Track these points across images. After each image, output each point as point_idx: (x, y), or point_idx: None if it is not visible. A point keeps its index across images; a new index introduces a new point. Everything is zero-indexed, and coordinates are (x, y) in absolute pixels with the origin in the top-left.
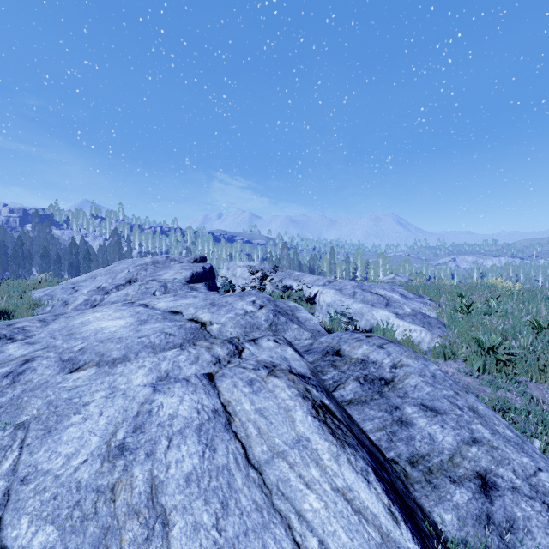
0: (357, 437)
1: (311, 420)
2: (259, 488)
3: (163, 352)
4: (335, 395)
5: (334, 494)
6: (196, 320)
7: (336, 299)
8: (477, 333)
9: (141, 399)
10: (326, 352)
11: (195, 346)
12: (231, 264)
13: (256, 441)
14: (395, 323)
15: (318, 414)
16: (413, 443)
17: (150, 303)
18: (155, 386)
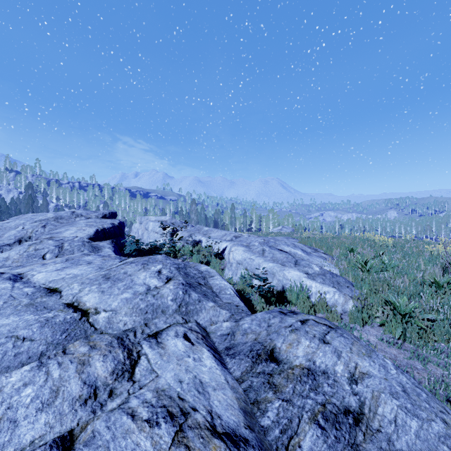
0: None
1: None
2: None
3: (5, 373)
4: None
5: None
6: (75, 306)
7: (246, 257)
8: (386, 294)
9: None
10: (256, 356)
11: (62, 358)
12: (143, 218)
13: None
14: (308, 284)
15: None
16: None
17: (27, 273)
18: None
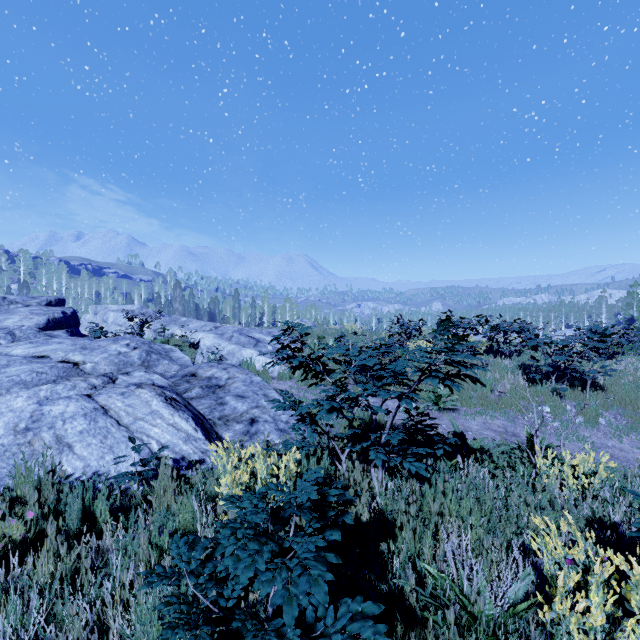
0: (189, 409)
1: (162, 404)
2: (126, 432)
3: (36, 387)
4: (184, 396)
5: (167, 426)
6: (67, 361)
7: (215, 343)
8: None
9: (31, 410)
10: (185, 375)
11: (70, 381)
12: (100, 308)
13: (126, 417)
14: (257, 359)
15: (167, 401)
16: (224, 411)
17: (1, 351)
18: (40, 403)
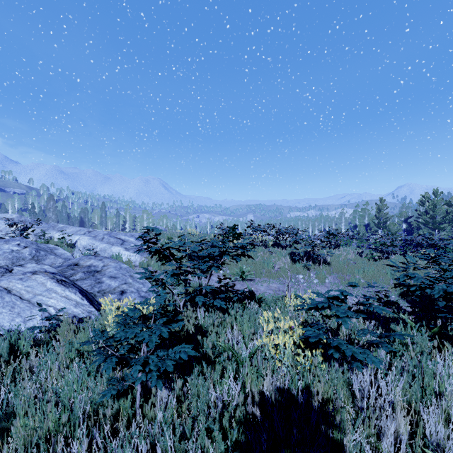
0: (76, 286)
1: (55, 284)
2: (29, 303)
3: None
4: (71, 279)
5: (61, 298)
6: None
7: (90, 243)
8: None
9: None
10: (70, 265)
11: None
12: None
13: (26, 294)
14: (124, 253)
15: (59, 282)
16: (101, 287)
17: None
18: None
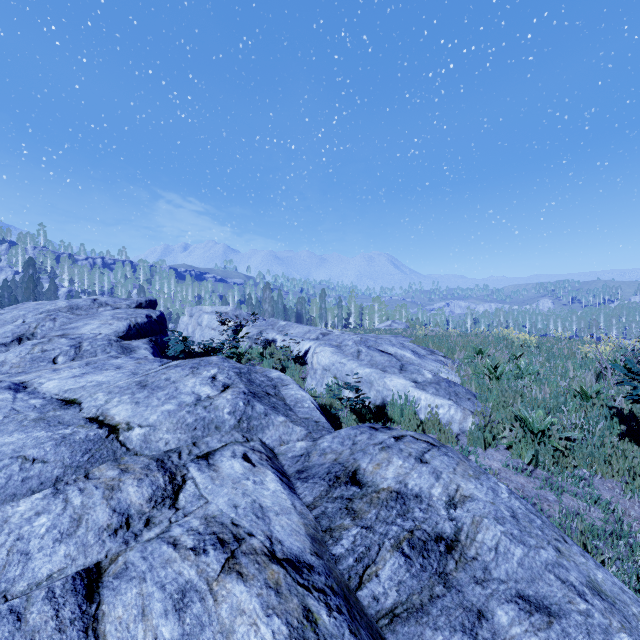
0: None
1: None
2: None
3: (10, 502)
4: (363, 600)
5: None
6: (101, 420)
7: (335, 361)
8: (518, 407)
9: None
10: (334, 479)
11: (85, 483)
12: (195, 309)
13: None
14: (416, 396)
15: None
16: None
17: (33, 381)
18: None
